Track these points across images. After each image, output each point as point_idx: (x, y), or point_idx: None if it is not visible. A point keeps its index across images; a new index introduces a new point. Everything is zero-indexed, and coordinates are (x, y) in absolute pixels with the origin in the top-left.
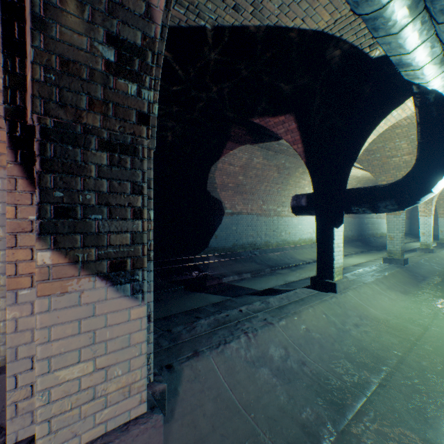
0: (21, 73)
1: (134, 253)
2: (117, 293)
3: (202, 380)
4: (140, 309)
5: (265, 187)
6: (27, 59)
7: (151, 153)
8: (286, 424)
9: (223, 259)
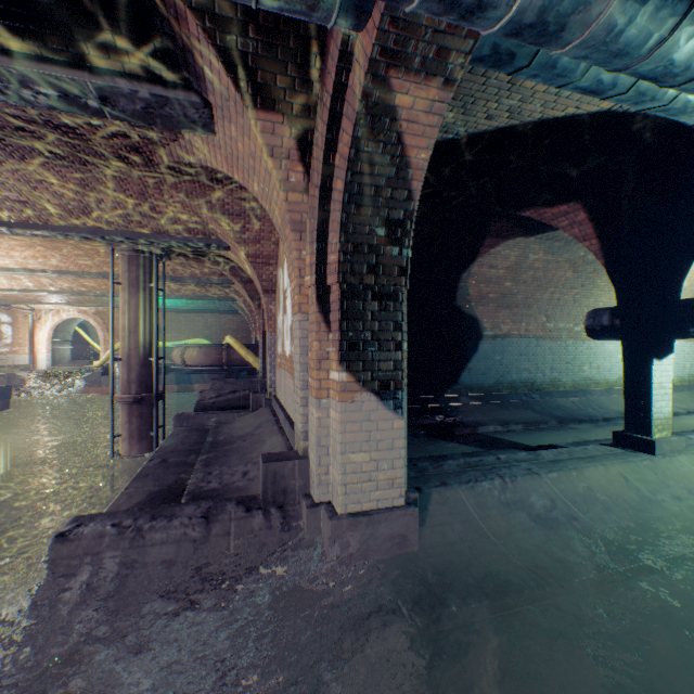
0: (324, 252)
1: (395, 377)
2: (384, 406)
3: (451, 505)
4: (400, 421)
5: (550, 295)
6: (328, 242)
7: (404, 292)
8: (538, 555)
9: (479, 402)
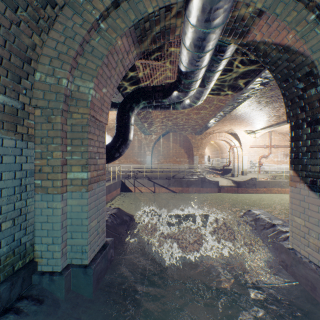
0: None
1: None
2: (312, 195)
3: None
4: None
5: None
6: None
7: None
8: None
9: None
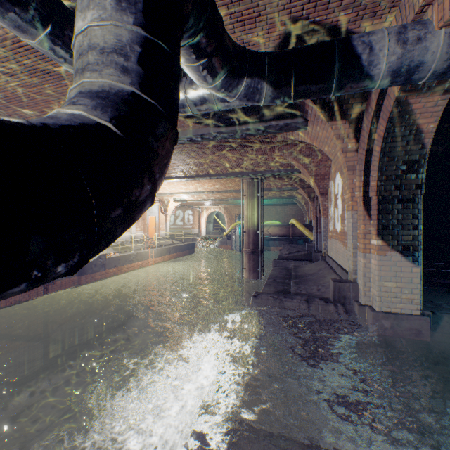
0: (367, 180)
1: (413, 244)
2: (405, 259)
3: None
4: (416, 268)
5: None
6: (369, 175)
7: (420, 197)
8: None
9: None
